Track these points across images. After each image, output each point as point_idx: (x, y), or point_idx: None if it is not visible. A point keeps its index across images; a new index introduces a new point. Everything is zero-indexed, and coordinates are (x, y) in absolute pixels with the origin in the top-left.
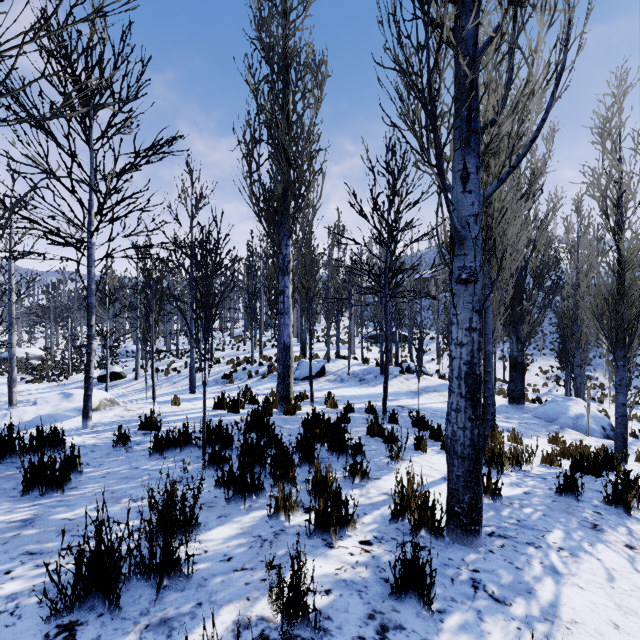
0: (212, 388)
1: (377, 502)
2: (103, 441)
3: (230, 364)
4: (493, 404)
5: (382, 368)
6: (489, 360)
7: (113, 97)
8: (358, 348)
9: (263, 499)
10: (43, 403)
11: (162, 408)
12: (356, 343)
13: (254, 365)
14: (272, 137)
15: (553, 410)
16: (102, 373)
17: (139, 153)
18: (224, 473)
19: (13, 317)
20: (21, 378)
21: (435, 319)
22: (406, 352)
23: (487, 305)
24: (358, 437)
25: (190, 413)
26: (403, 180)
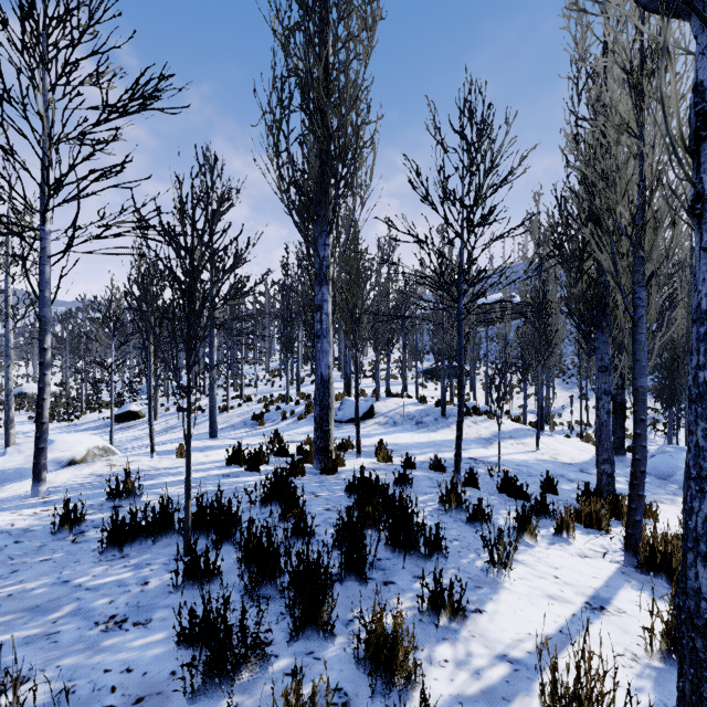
0: (239, 431)
1: (494, 687)
2: (44, 522)
3: (262, 402)
4: (611, 462)
5: (444, 409)
6: (643, 402)
7: (68, 12)
8: (411, 384)
9: (266, 682)
10: (14, 453)
11: (160, 462)
12: (409, 379)
13: (290, 404)
14: (305, 98)
15: (665, 464)
16: (117, 412)
17: (117, 108)
18: (195, 619)
19: (10, 347)
20: (29, 417)
21: (502, 350)
22: (467, 389)
23: (639, 314)
24: (435, 524)
25: (193, 471)
26: (487, 147)
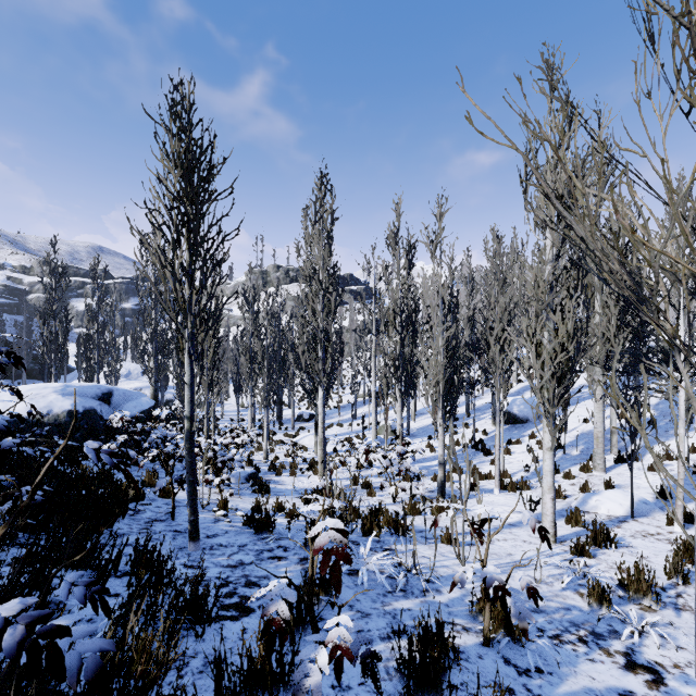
0: None
1: None
2: None
3: None
4: None
5: None
6: None
7: None
8: None
9: None
10: None
11: None
12: None
13: None
14: None
15: None
16: None
17: None
18: None
19: None
20: None
21: None
22: None
23: None
24: None
25: None
26: None
